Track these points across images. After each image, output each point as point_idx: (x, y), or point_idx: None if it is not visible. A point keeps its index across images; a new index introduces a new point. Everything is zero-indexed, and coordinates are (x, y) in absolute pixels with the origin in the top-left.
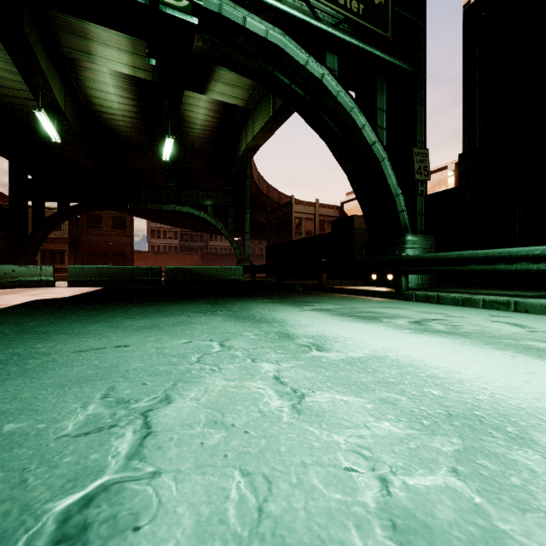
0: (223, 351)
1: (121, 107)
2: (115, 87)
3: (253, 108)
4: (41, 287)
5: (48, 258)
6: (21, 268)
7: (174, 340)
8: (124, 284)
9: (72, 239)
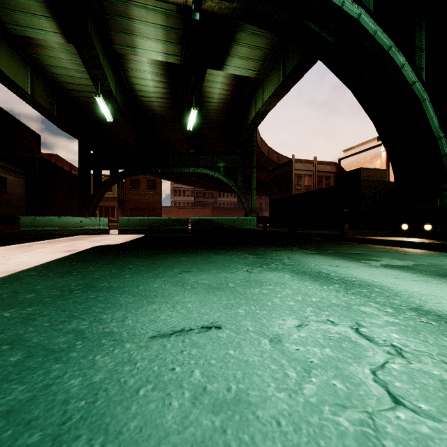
0: (396, 358)
1: (155, 90)
2: (152, 73)
3: (263, 78)
4: (100, 235)
5: (103, 212)
6: (86, 219)
7: (276, 318)
8: (159, 232)
9: (120, 198)
